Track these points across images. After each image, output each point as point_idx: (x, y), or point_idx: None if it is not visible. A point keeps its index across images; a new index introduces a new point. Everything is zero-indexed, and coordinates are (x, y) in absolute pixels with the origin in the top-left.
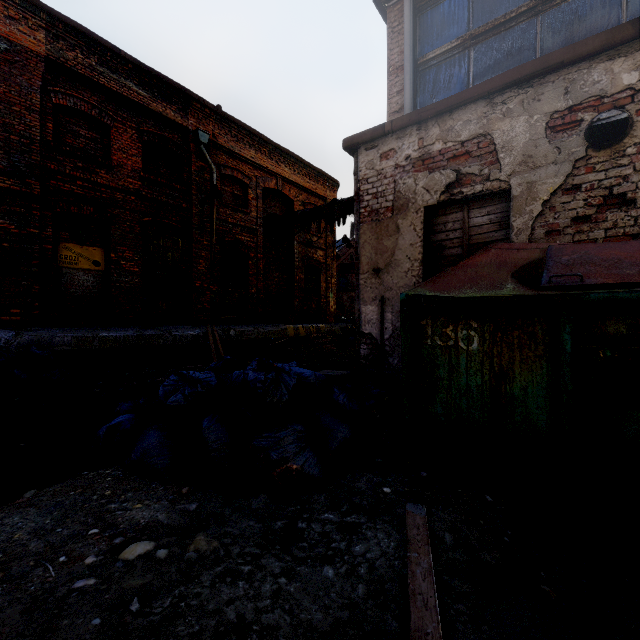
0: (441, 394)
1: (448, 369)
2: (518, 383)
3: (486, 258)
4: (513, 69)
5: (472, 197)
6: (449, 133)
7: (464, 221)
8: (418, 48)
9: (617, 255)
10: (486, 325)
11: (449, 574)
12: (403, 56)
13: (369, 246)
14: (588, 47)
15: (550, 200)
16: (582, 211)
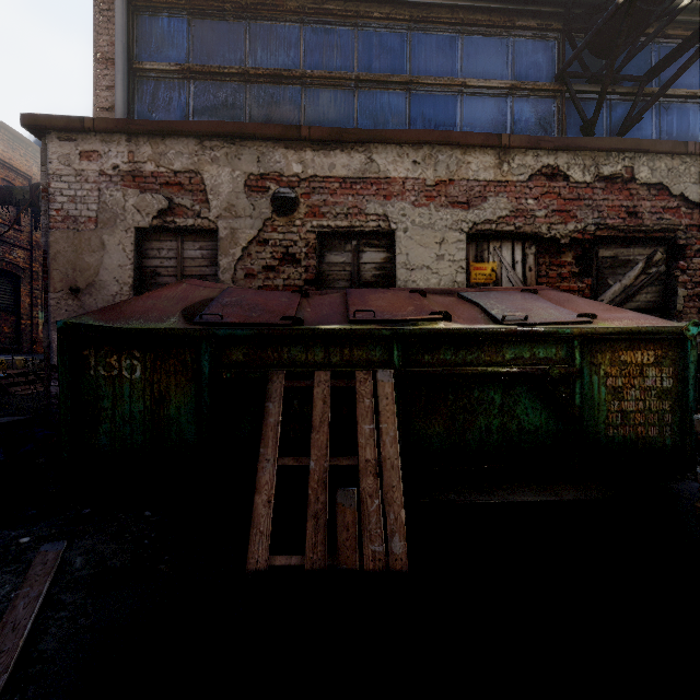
0: (105, 424)
1: (113, 399)
2: (174, 405)
3: (173, 292)
4: (218, 122)
5: (185, 229)
6: (162, 158)
7: (179, 251)
8: (135, 50)
9: (259, 301)
10: (148, 355)
11: (65, 592)
12: (115, 49)
13: (64, 259)
14: (271, 131)
15: (248, 248)
16: (270, 262)
